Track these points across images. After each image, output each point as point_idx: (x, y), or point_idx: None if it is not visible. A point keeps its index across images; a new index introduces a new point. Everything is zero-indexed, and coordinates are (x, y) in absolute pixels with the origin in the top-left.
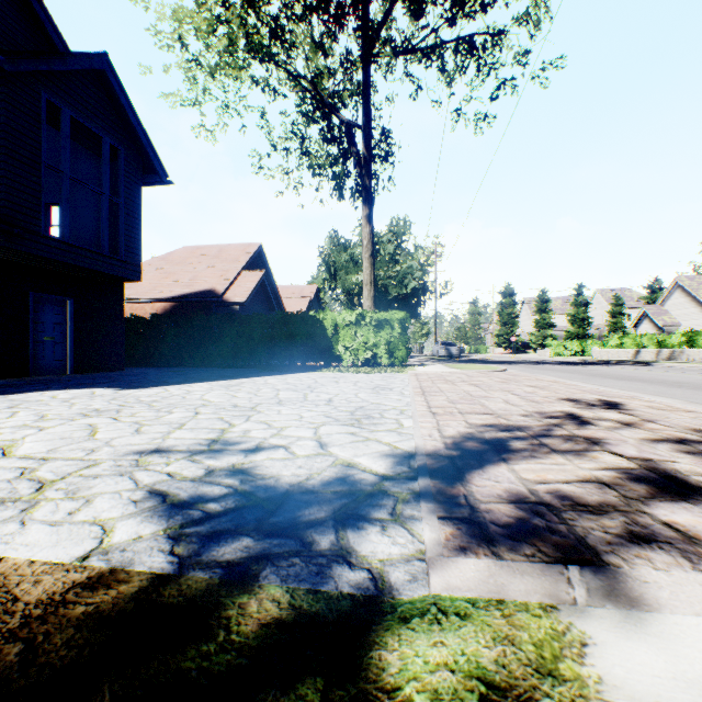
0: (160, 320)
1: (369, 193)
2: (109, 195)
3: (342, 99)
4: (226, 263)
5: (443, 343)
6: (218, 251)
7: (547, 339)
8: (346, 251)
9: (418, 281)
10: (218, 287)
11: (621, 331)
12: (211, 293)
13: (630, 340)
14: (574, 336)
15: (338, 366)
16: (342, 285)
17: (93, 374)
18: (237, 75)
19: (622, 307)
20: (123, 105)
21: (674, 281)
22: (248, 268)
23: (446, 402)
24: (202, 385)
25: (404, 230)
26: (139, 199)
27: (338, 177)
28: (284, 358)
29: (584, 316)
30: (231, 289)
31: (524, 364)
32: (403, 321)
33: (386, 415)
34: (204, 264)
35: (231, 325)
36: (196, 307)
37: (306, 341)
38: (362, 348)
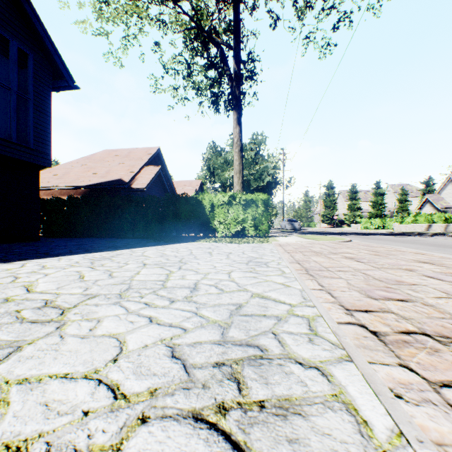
0: (75, 201)
1: (238, 101)
2: (16, 91)
3: (218, 33)
4: (133, 161)
5: (289, 220)
6: (128, 153)
7: (356, 218)
8: (221, 156)
9: (271, 177)
10: (125, 178)
11: (406, 212)
12: (119, 182)
13: (422, 218)
14: (374, 215)
15: (214, 237)
16: (218, 179)
17: (3, 244)
18: (135, 10)
19: (407, 196)
20: (28, 13)
21: (448, 177)
22: (149, 165)
23: (358, 293)
24: (73, 258)
25: (261, 142)
26: (49, 98)
27: (214, 93)
28: (171, 230)
29: (381, 202)
30: (135, 179)
31: (355, 235)
32: (265, 201)
33: (289, 341)
34: (117, 162)
35: (130, 204)
36: (108, 192)
37: (189, 217)
38: (233, 222)
